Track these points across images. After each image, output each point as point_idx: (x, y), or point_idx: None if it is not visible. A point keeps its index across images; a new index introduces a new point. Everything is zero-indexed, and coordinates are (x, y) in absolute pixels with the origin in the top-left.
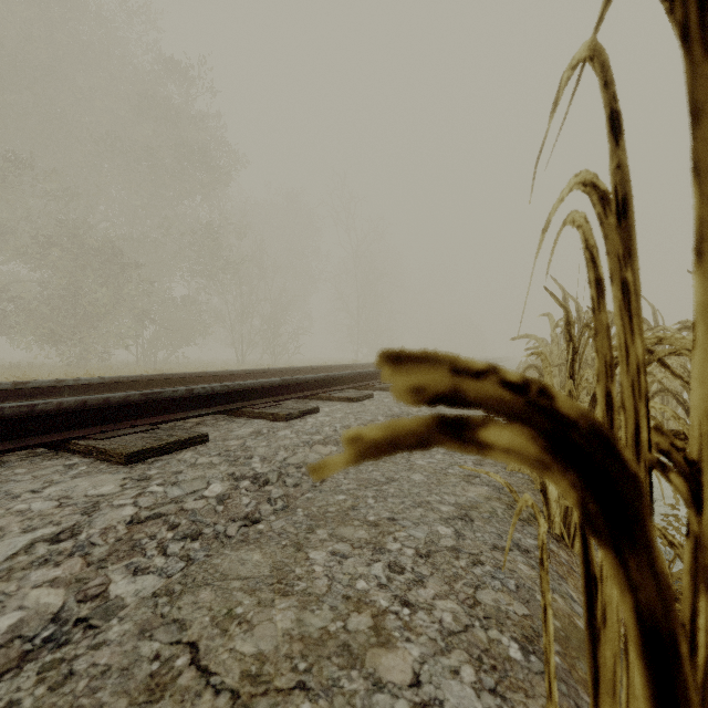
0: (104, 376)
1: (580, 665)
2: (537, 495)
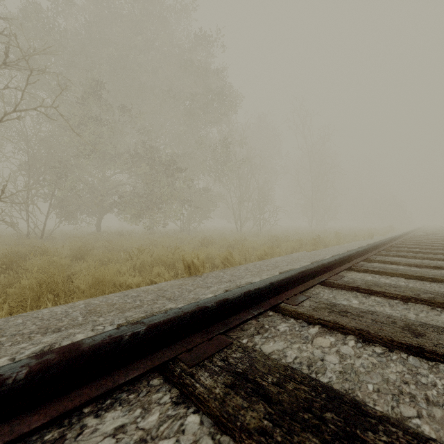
0: (269, 279)
1: None
2: None
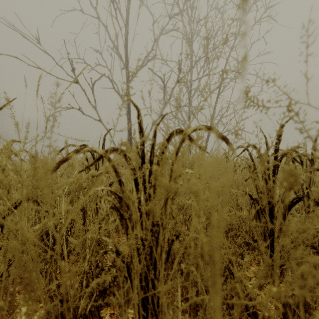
0: None
1: None
2: None
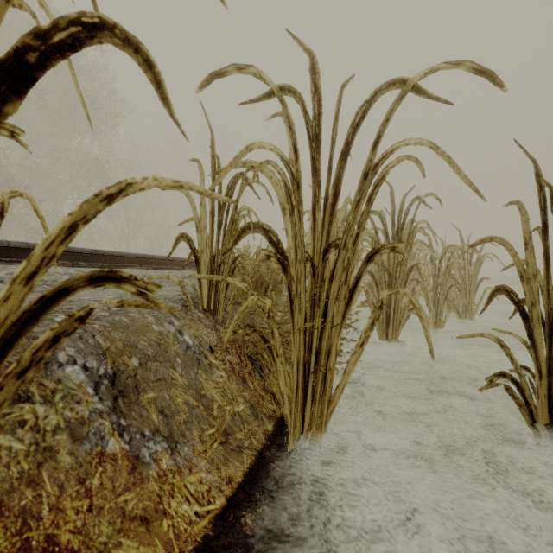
0: None
1: (119, 333)
2: (227, 300)
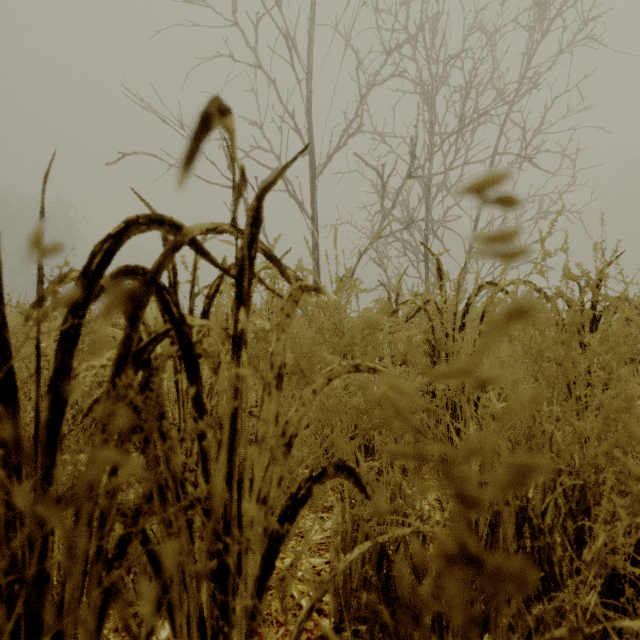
0: None
1: None
2: None
